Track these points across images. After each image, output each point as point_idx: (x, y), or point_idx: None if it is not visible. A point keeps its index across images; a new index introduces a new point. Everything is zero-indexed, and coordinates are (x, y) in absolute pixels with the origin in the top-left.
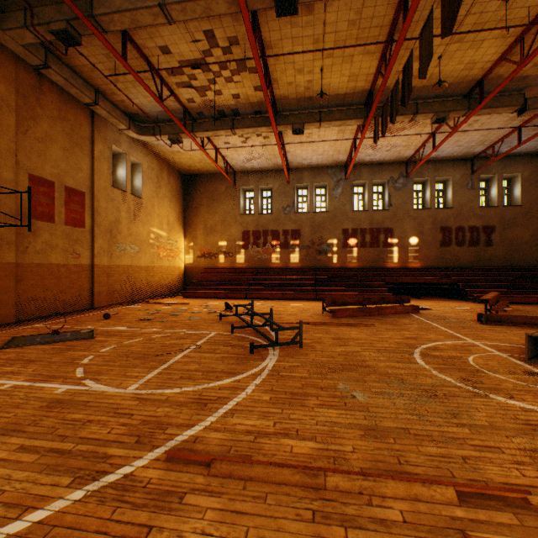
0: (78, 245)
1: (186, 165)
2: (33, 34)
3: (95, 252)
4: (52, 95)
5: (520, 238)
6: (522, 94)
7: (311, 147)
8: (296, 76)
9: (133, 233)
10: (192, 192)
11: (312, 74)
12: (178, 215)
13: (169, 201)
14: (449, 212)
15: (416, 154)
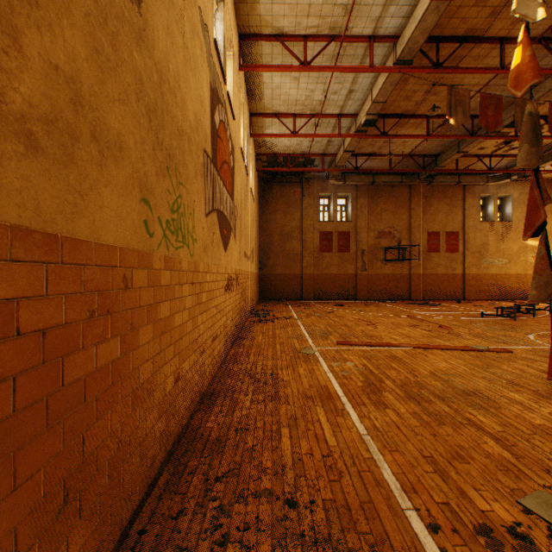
0: (453, 262)
1: None
2: (421, 179)
3: (464, 266)
4: (438, 188)
5: None
6: None
7: None
8: None
9: (500, 250)
10: None
11: None
12: None
13: (550, 214)
14: None
15: None
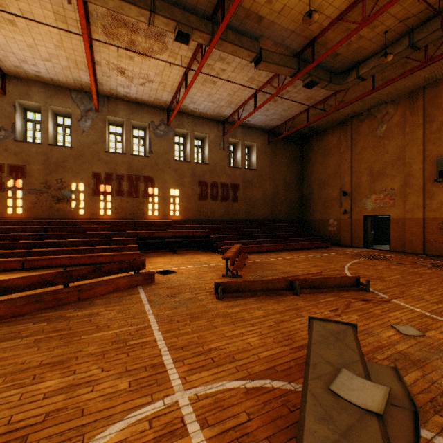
0: None
1: None
2: None
3: None
4: None
5: (256, 196)
6: (258, 42)
7: (21, 36)
8: None
9: None
10: None
11: None
12: None
13: None
14: (206, 167)
15: (175, 100)
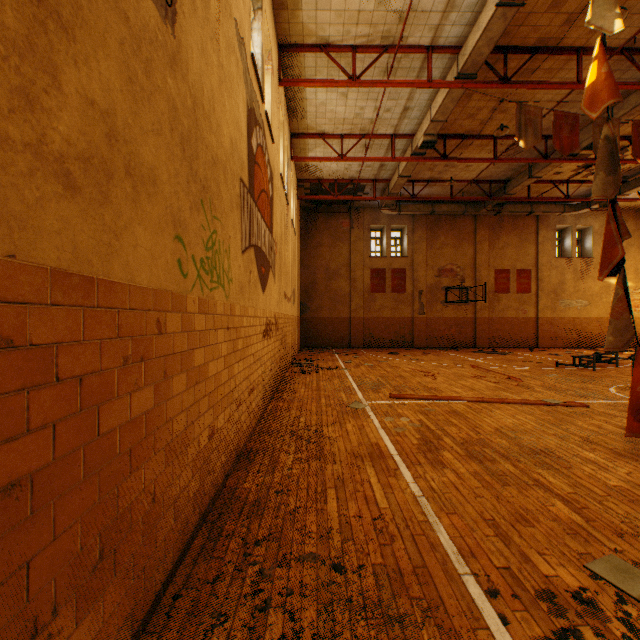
0: (525, 304)
1: None
2: (487, 208)
3: (538, 308)
4: (507, 219)
5: None
6: None
7: None
8: None
9: (578, 290)
10: None
11: None
12: None
13: (637, 248)
14: None
15: None
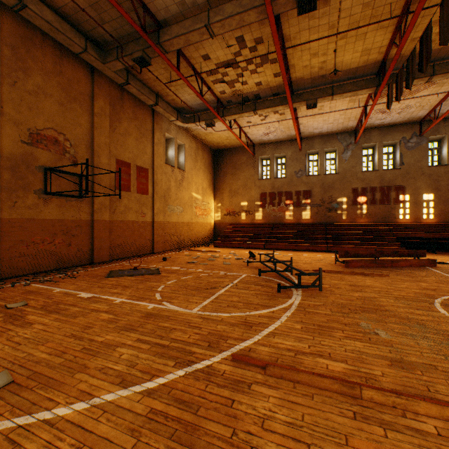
0: (144, 207)
1: (215, 142)
2: (121, 63)
3: (154, 212)
4: (129, 102)
5: None
6: None
7: (322, 118)
8: (311, 60)
9: (178, 197)
10: (219, 164)
11: (325, 55)
12: (209, 182)
13: (203, 171)
14: None
15: (431, 113)
